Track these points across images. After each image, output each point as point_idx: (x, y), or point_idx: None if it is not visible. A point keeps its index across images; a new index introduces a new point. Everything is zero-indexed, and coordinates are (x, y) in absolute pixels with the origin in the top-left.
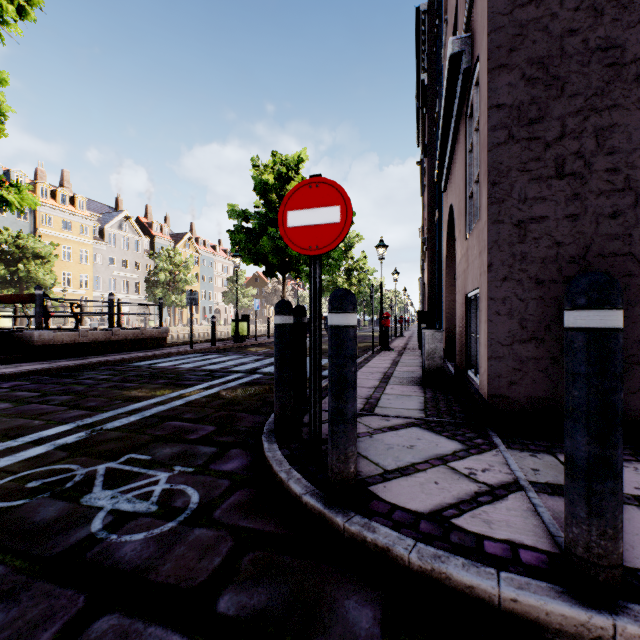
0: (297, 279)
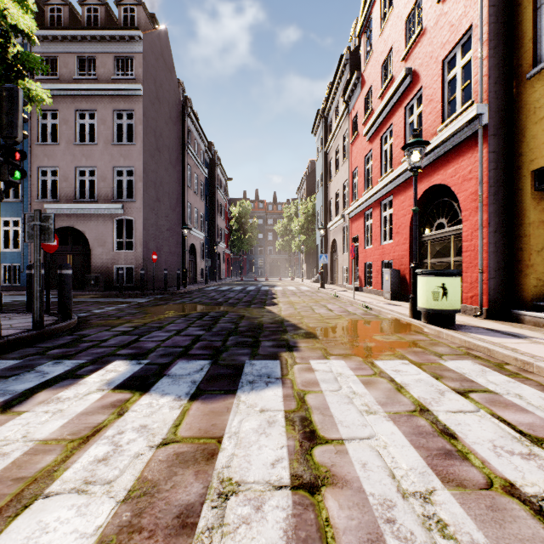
0: None
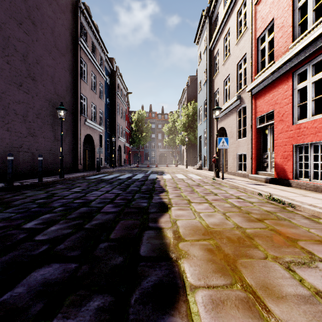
0: None
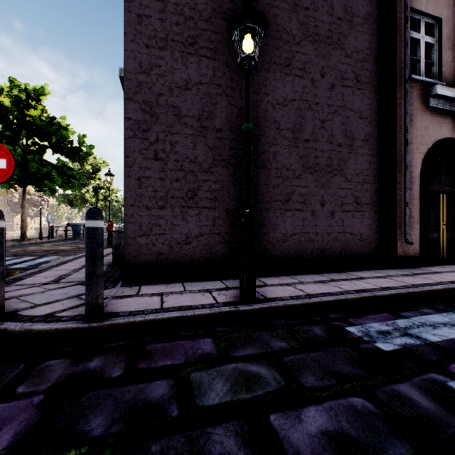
0: (40, 192)
